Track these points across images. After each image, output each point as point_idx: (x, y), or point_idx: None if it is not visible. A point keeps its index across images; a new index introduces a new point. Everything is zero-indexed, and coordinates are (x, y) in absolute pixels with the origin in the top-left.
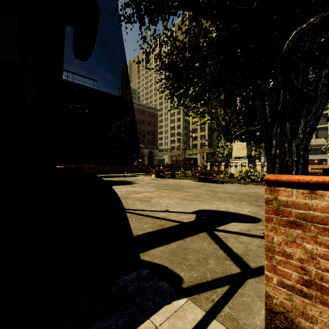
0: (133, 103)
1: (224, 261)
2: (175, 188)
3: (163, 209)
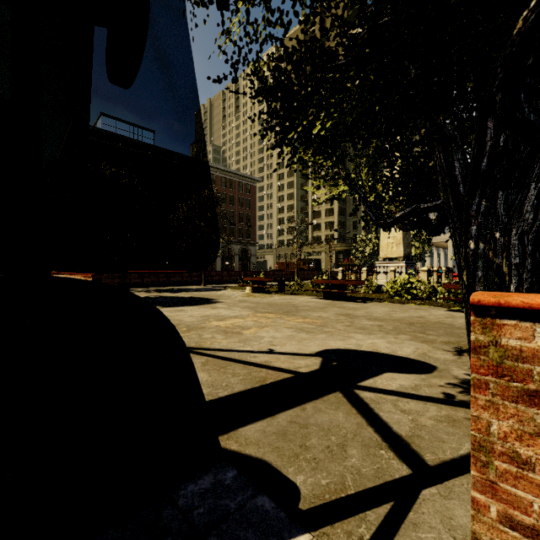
0: (215, 169)
1: (377, 450)
2: (285, 311)
3: (265, 348)
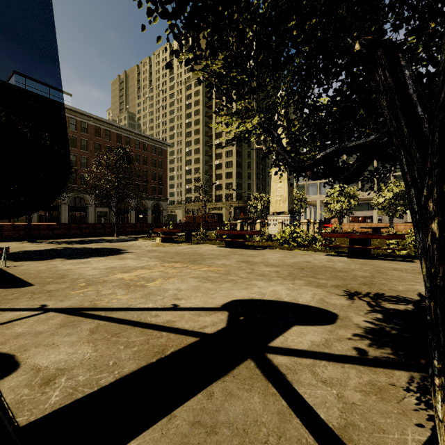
0: (129, 132)
1: None
2: (191, 260)
3: (168, 304)
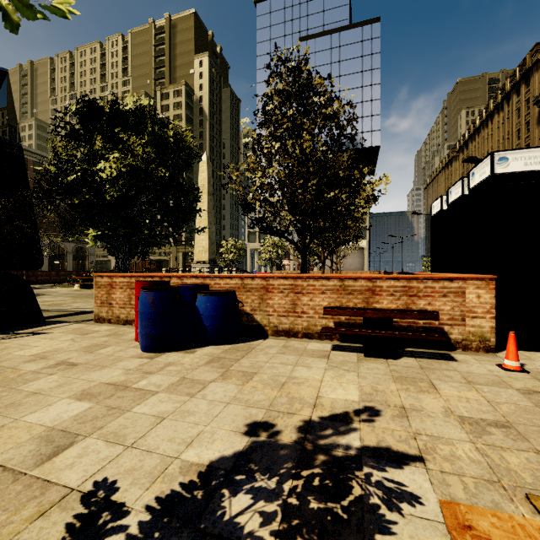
0: (40, 156)
1: None
2: None
3: (73, 308)
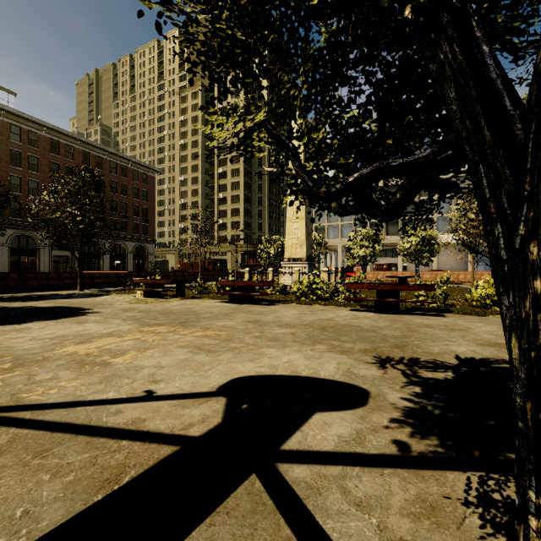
0: (102, 150)
1: None
2: (182, 321)
3: (139, 390)
